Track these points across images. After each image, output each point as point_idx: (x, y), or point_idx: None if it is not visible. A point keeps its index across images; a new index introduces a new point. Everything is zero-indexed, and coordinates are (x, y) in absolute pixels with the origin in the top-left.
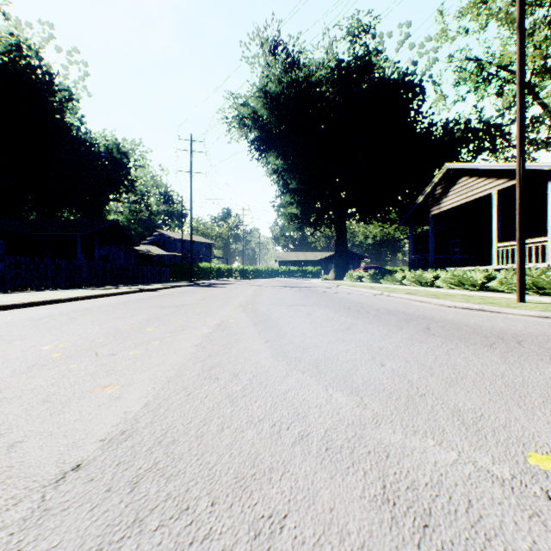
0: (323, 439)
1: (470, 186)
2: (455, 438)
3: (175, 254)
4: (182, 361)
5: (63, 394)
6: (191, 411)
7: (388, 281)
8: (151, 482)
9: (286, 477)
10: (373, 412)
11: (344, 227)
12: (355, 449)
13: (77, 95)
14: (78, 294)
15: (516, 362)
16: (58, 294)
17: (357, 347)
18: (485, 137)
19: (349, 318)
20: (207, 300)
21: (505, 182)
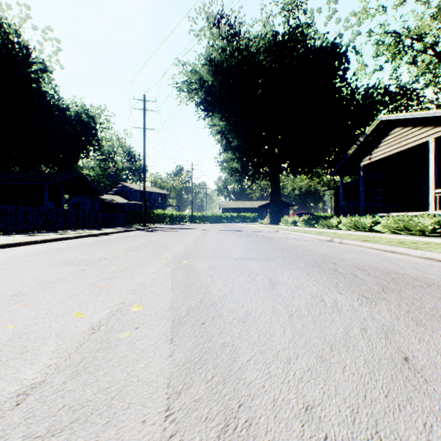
0: None
1: (404, 136)
2: None
3: (135, 202)
4: None
5: None
6: None
7: (323, 225)
8: None
9: None
10: None
11: (278, 179)
12: None
13: (51, 67)
14: None
15: None
16: None
17: None
18: (402, 100)
19: (348, 296)
20: (140, 249)
21: None
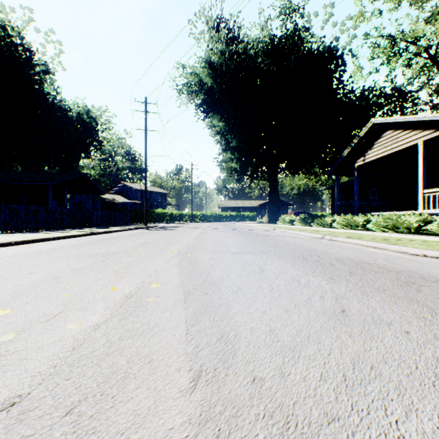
0: None
1: (395, 138)
2: None
3: (135, 202)
4: None
5: None
6: None
7: (319, 224)
8: None
9: None
10: None
11: (276, 179)
12: None
13: (53, 69)
14: (15, 239)
15: None
16: None
17: None
18: (397, 101)
19: (319, 278)
20: (147, 245)
21: (432, 132)
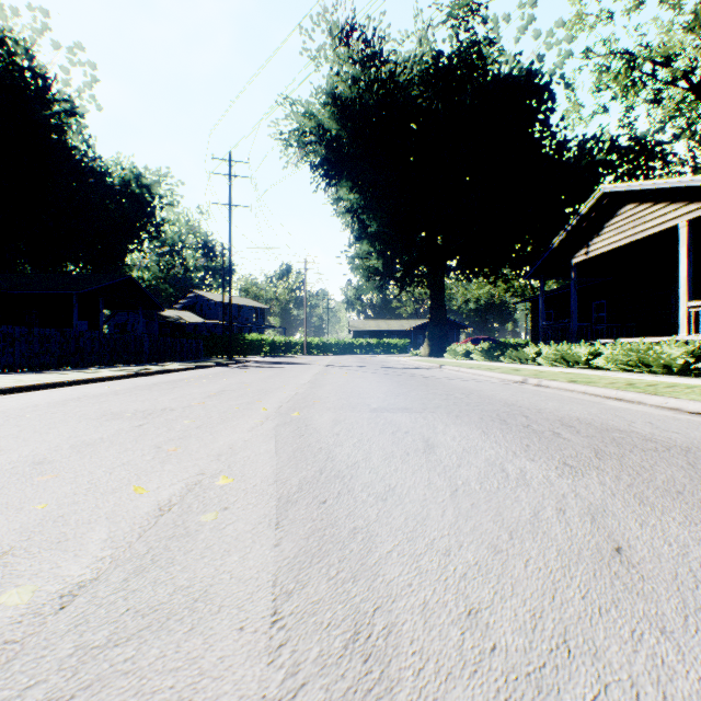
0: None
1: (640, 217)
2: None
3: (215, 322)
4: None
5: None
6: None
7: (513, 358)
8: None
9: None
10: None
11: (442, 285)
12: None
13: (81, 107)
14: (1, 384)
15: None
16: None
17: None
18: (638, 159)
19: (542, 463)
20: (225, 394)
21: None
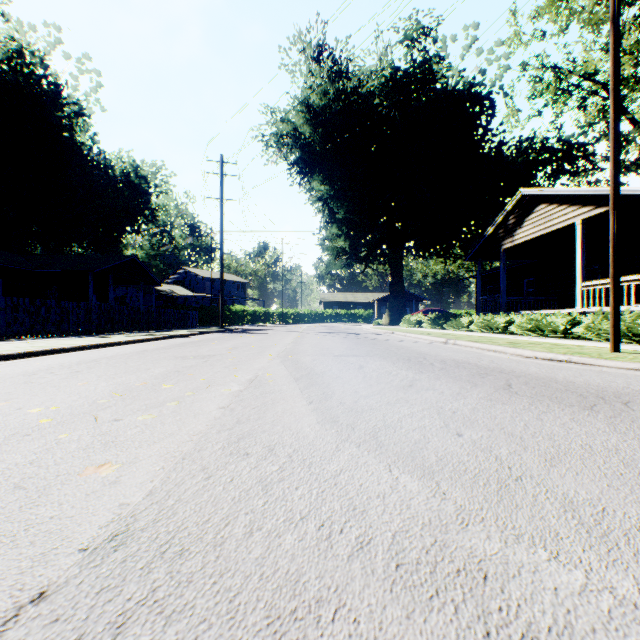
0: (391, 549)
1: (549, 215)
2: (575, 548)
3: (203, 295)
4: (203, 429)
5: (42, 477)
6: (210, 504)
7: (453, 326)
8: (143, 625)
9: (341, 616)
10: (455, 506)
11: (400, 264)
12: (437, 567)
13: (88, 109)
14: (86, 343)
15: (630, 431)
16: (62, 342)
17: (424, 410)
18: (565, 158)
19: (410, 371)
20: (239, 349)
21: (591, 209)
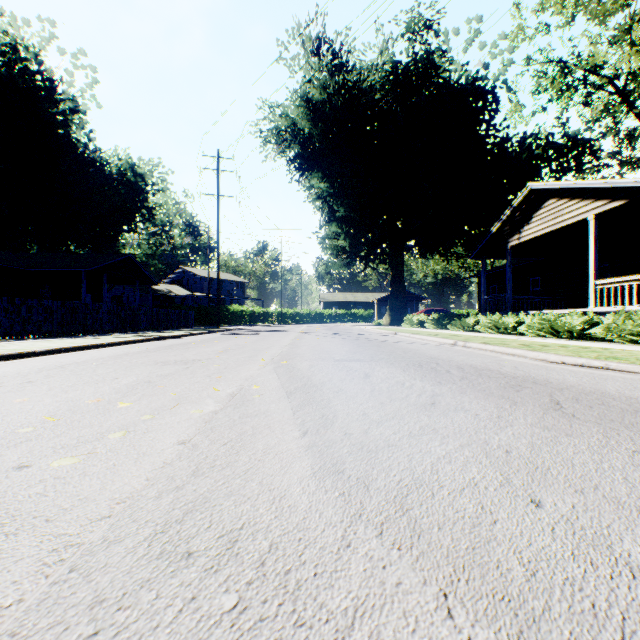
0: None
1: (559, 210)
2: None
3: (200, 295)
4: (137, 487)
5: None
6: None
7: (457, 326)
8: None
9: None
10: None
11: (401, 263)
12: None
13: (84, 106)
14: (63, 345)
15: None
16: (38, 344)
17: (464, 447)
18: (570, 154)
19: (426, 382)
20: (230, 352)
21: (606, 203)
